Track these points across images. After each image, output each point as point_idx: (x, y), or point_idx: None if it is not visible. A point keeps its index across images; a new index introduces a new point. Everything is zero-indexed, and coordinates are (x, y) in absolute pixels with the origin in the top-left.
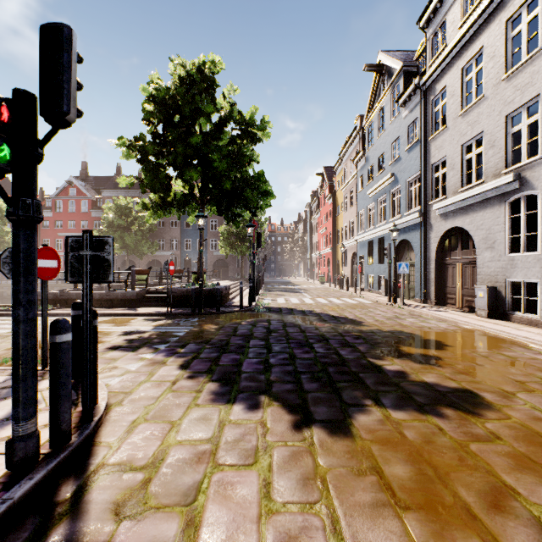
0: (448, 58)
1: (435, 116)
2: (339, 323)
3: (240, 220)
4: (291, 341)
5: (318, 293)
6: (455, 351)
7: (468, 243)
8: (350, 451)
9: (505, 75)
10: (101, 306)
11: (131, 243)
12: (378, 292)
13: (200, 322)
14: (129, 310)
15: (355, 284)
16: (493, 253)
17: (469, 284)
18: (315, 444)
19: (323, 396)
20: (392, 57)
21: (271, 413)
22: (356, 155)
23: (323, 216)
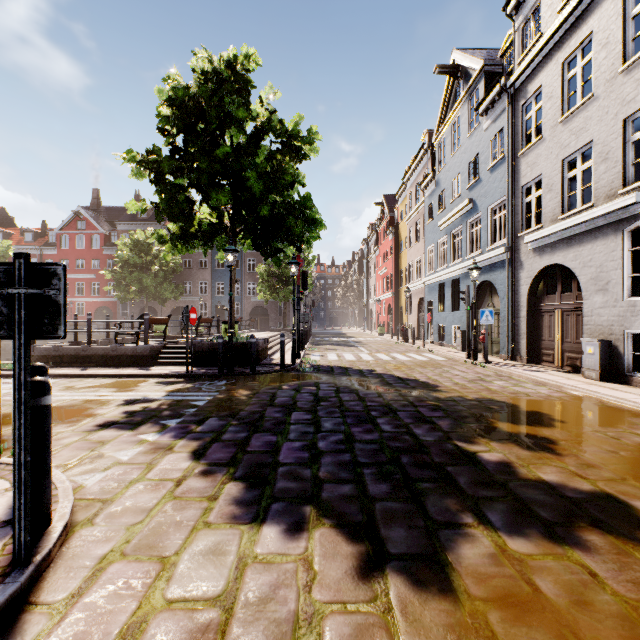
0: (544, 50)
1: (526, 125)
2: (408, 388)
3: (283, 258)
4: (347, 414)
5: (377, 347)
6: (571, 430)
7: (567, 285)
8: (453, 626)
9: (623, 66)
10: (105, 364)
11: (151, 286)
12: (452, 346)
13: (228, 386)
14: (139, 369)
15: (423, 337)
16: (606, 297)
17: (572, 336)
18: (393, 608)
19: (397, 508)
20: (470, 55)
21: (320, 541)
22: (423, 178)
23: (383, 254)
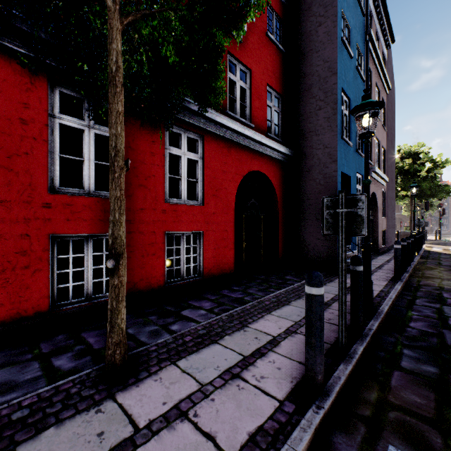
0: None
1: None
2: None
3: None
4: None
5: None
6: None
7: None
8: None
9: None
10: None
11: None
12: None
13: None
14: None
15: None
16: None
17: None
18: None
19: None
20: None
21: None
22: None
23: None
